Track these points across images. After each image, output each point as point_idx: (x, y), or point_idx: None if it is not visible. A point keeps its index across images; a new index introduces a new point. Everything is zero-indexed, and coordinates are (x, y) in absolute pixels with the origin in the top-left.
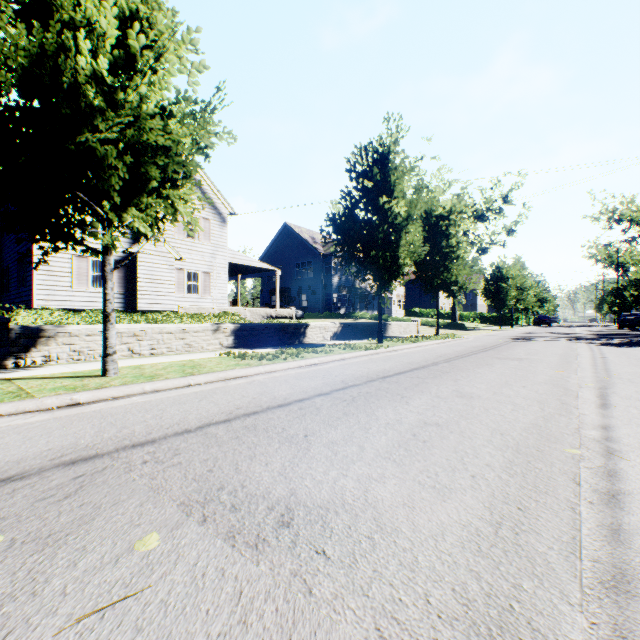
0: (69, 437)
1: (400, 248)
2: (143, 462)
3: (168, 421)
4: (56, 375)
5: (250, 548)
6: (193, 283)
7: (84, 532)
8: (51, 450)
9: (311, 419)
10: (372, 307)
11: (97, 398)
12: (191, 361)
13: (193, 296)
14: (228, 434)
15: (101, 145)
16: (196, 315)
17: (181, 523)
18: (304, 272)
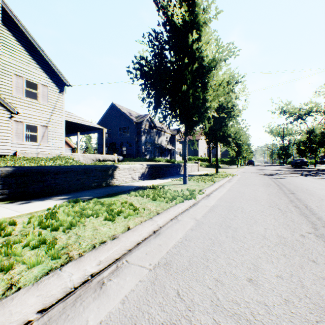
0: None
1: (208, 90)
2: None
3: None
4: None
5: None
6: (32, 133)
7: None
8: None
9: None
10: (164, 155)
11: None
12: None
13: (32, 143)
14: None
15: None
16: (33, 158)
17: None
18: (125, 134)
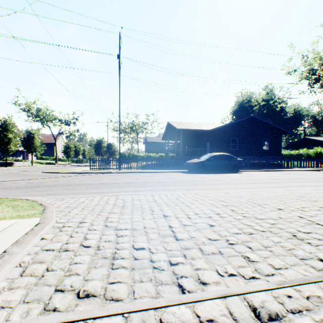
0: None
1: (12, 144)
2: None
3: None
4: None
5: None
6: None
7: None
8: None
9: None
10: (17, 155)
11: None
12: None
13: None
14: None
15: None
16: None
17: None
18: None
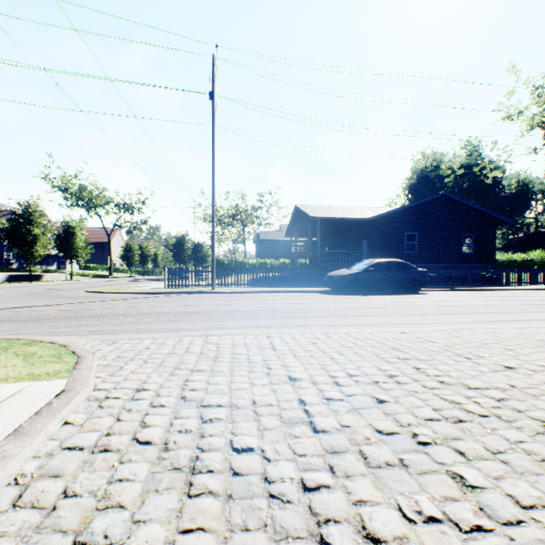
0: None
1: (40, 245)
2: None
3: None
4: None
5: None
6: None
7: None
8: None
9: None
10: (48, 263)
11: None
12: None
13: None
14: None
15: None
16: None
17: None
18: None
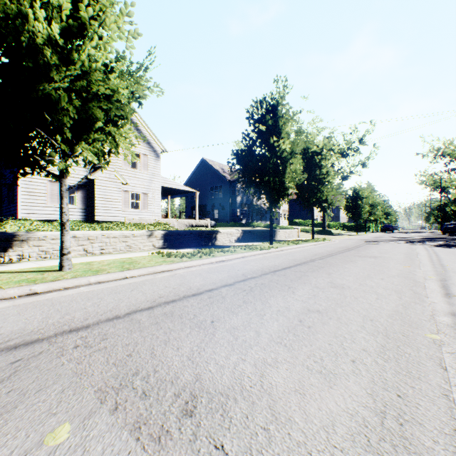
0: (20, 323)
1: (286, 175)
2: (74, 347)
3: (103, 308)
4: (24, 270)
5: (153, 442)
6: (135, 201)
7: (2, 422)
8: (1, 335)
9: (217, 306)
10: (265, 219)
11: (51, 288)
12: (130, 258)
13: (135, 210)
14: (149, 320)
15: (57, 93)
16: (137, 224)
17: (94, 412)
18: (216, 193)
